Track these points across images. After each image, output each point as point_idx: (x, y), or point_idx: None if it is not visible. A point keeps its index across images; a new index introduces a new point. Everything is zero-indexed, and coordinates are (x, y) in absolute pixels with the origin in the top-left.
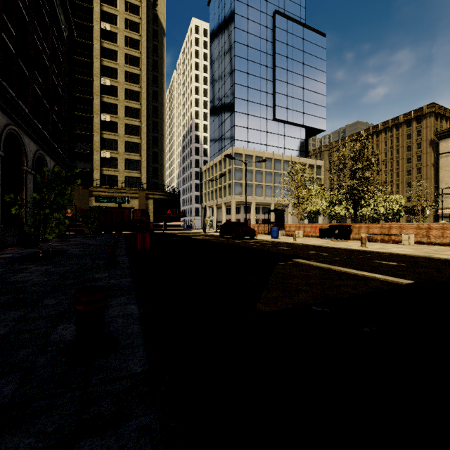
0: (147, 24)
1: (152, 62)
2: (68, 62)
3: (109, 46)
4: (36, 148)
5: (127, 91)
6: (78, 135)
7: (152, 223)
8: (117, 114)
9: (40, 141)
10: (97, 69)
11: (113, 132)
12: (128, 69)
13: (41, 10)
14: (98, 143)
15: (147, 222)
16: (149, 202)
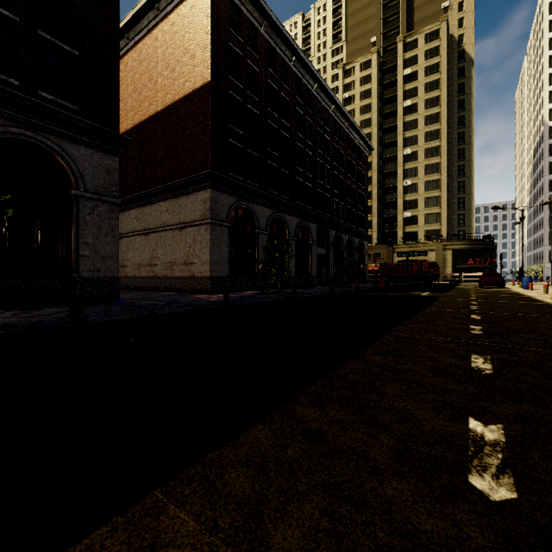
0: (451, 69)
1: (457, 104)
2: (380, 148)
3: (410, 119)
4: (348, 236)
5: (427, 151)
6: (387, 203)
7: (445, 274)
8: (417, 176)
9: (350, 232)
10: (400, 144)
11: (414, 193)
12: (427, 129)
13: (351, 163)
14: (400, 206)
15: (434, 273)
16: (447, 253)
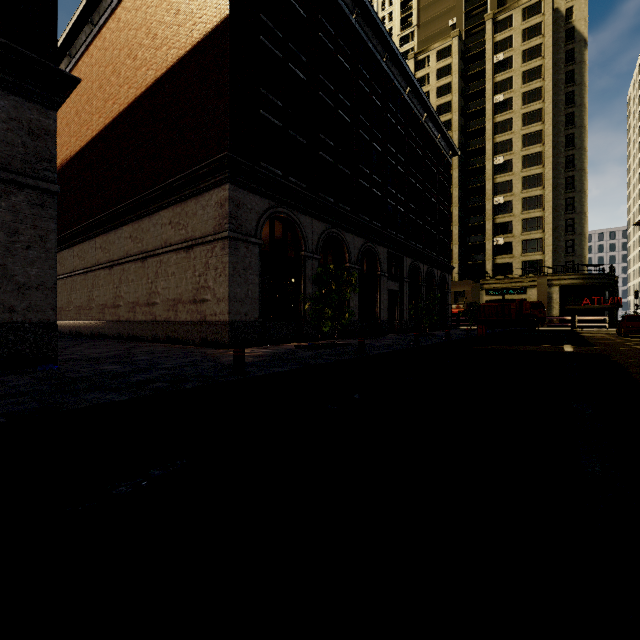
0: (556, 53)
1: (565, 98)
2: (462, 158)
3: (502, 118)
4: (427, 267)
5: (524, 158)
6: (471, 227)
7: (553, 317)
8: (511, 192)
9: (429, 262)
10: (489, 151)
11: (507, 213)
12: (525, 131)
13: (430, 170)
14: (489, 231)
15: (539, 316)
16: (553, 291)
